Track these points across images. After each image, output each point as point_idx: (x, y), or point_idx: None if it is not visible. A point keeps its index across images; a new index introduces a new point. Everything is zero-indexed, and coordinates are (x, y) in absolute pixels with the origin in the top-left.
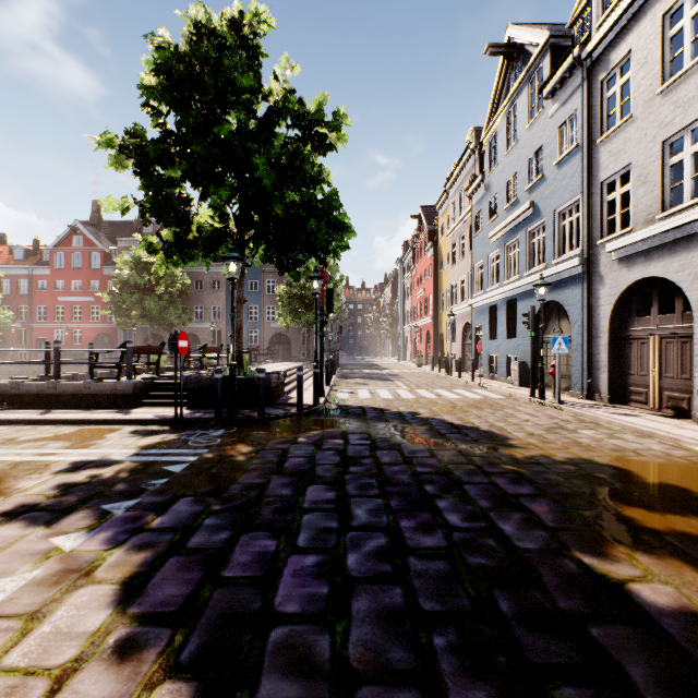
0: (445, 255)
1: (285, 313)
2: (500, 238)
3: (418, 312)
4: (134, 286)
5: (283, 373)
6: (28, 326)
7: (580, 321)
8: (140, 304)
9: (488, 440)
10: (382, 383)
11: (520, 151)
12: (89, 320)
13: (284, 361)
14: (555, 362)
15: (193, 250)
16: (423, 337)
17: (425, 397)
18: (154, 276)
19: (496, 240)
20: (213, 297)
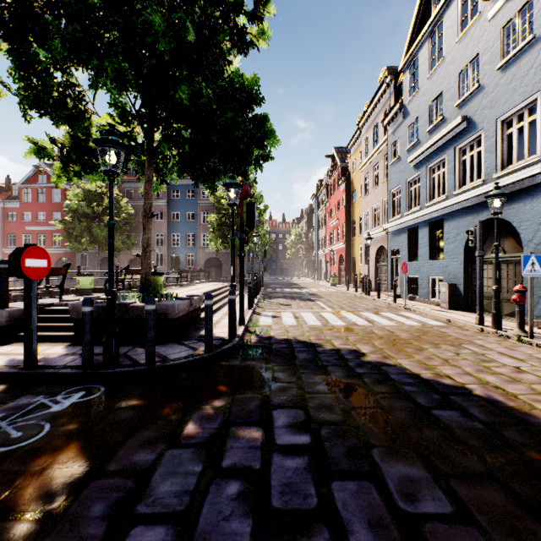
0: (357, 187)
1: (215, 238)
2: (421, 161)
3: (331, 239)
4: (83, 215)
5: (197, 297)
6: (0, 251)
7: (539, 238)
8: (88, 231)
9: (517, 430)
10: (304, 304)
11: (447, 67)
12: (52, 245)
13: (214, 281)
14: (521, 286)
15: (94, 157)
16: (336, 260)
17: (357, 324)
18: (102, 207)
19: (416, 164)
20: (156, 226)
